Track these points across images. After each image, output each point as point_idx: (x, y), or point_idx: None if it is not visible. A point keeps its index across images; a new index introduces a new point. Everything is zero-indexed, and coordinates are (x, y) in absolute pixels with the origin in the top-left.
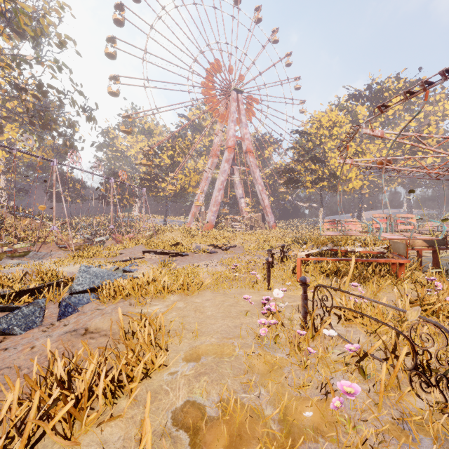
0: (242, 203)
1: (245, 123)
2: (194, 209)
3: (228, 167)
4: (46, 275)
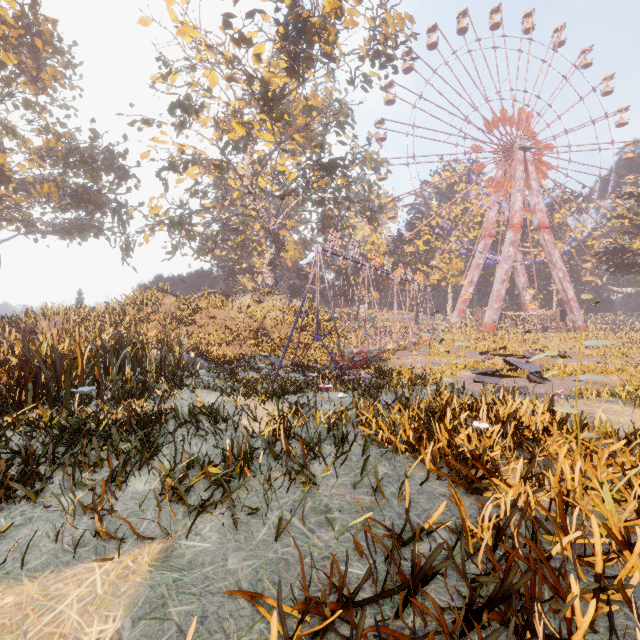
0: (526, 294)
1: (536, 189)
2: (461, 305)
3: (513, 251)
4: (481, 364)
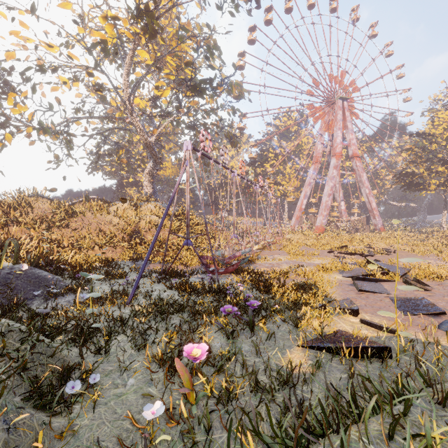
0: (342, 205)
1: (351, 129)
2: (298, 213)
3: (336, 173)
4: (347, 265)
